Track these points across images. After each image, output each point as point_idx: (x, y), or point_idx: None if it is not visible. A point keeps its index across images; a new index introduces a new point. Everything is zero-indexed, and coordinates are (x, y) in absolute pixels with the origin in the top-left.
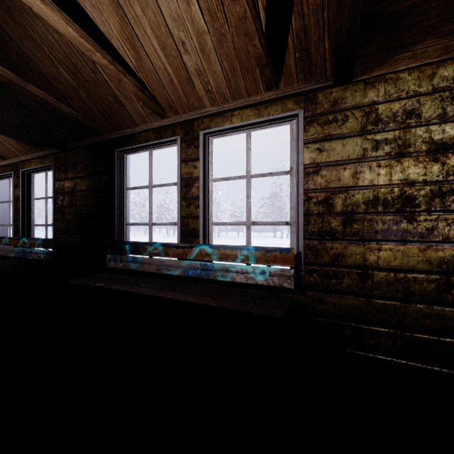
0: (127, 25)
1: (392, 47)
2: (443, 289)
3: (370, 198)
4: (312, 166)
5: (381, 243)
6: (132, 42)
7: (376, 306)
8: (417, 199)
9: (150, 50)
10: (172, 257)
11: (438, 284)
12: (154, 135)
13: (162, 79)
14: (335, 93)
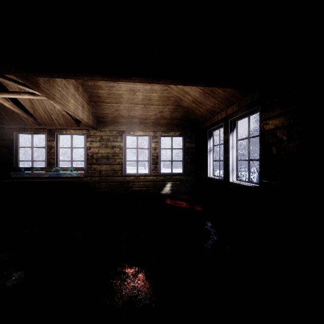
0: (33, 106)
1: (105, 125)
2: (113, 173)
3: (101, 155)
4: (89, 147)
5: (103, 165)
6: (33, 109)
7: (102, 178)
8: (109, 156)
9: (40, 111)
10: (45, 171)
11: (113, 173)
12: (35, 130)
13: (42, 118)
14: (94, 131)
